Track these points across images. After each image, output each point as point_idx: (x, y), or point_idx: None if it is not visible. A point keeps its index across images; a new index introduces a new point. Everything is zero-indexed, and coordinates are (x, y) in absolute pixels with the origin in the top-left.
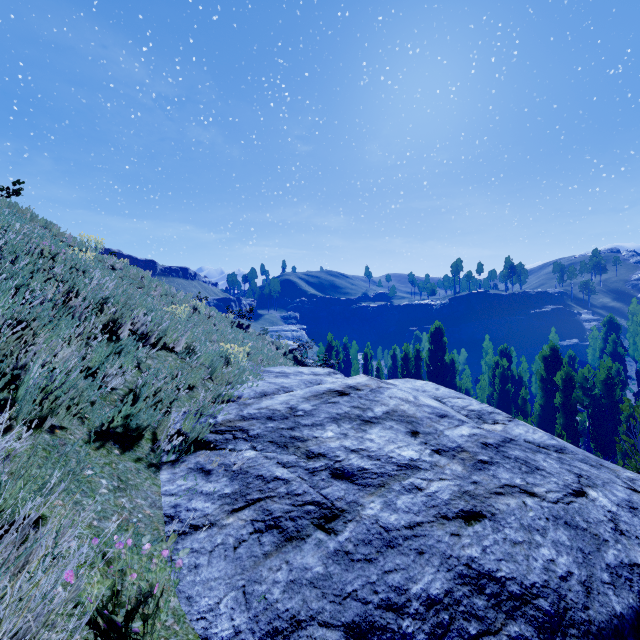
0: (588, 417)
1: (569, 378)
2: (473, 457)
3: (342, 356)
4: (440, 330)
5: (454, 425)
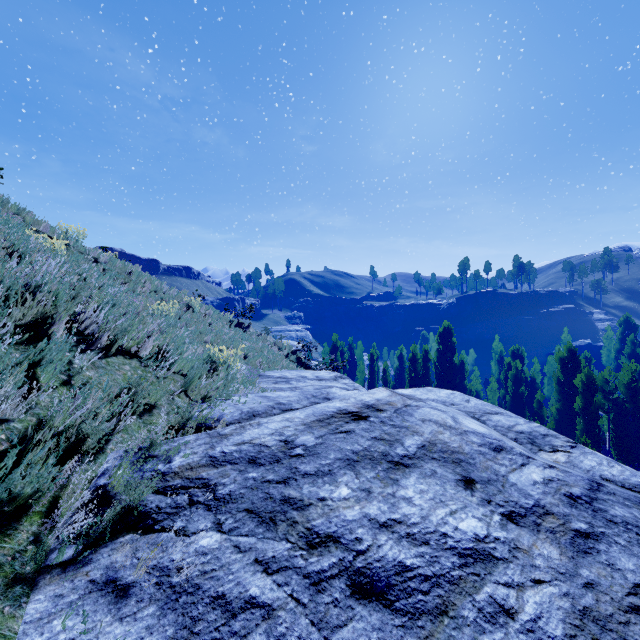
0: (609, 422)
1: (590, 381)
2: (565, 525)
3: (347, 357)
4: (449, 330)
5: (518, 464)
